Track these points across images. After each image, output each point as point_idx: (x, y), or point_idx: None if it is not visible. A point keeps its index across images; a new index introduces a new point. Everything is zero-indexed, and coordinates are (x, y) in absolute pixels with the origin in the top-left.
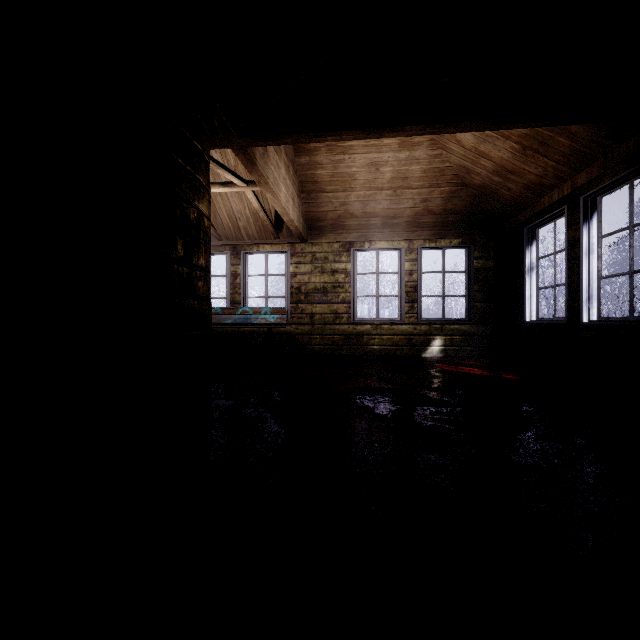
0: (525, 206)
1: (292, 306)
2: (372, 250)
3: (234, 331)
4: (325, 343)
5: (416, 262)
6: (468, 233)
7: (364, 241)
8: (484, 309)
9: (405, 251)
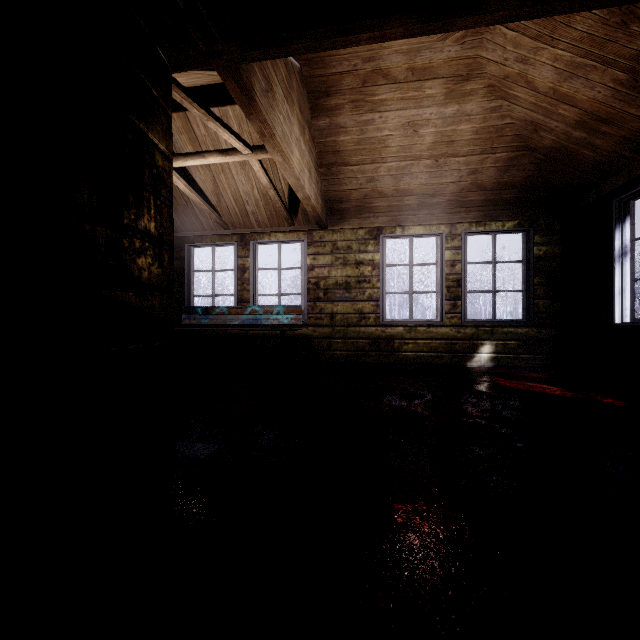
0: (615, 171)
1: (309, 305)
2: (405, 237)
3: (242, 334)
4: (348, 348)
5: (459, 250)
6: (526, 213)
7: (395, 226)
8: (547, 307)
9: (446, 237)
